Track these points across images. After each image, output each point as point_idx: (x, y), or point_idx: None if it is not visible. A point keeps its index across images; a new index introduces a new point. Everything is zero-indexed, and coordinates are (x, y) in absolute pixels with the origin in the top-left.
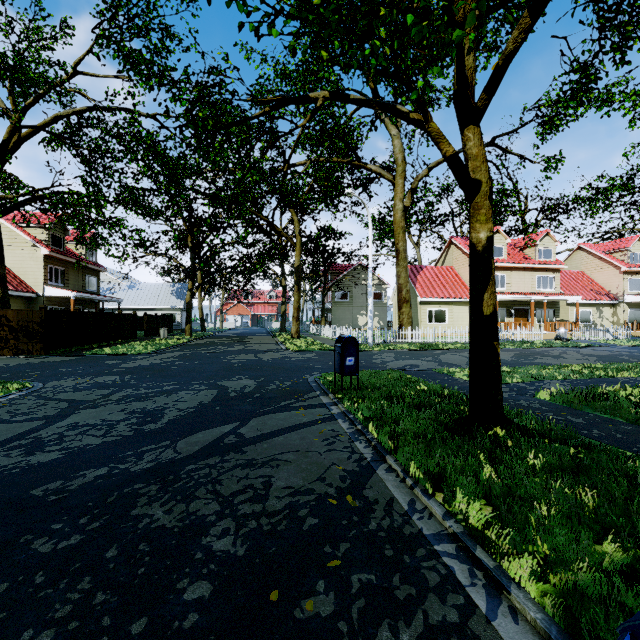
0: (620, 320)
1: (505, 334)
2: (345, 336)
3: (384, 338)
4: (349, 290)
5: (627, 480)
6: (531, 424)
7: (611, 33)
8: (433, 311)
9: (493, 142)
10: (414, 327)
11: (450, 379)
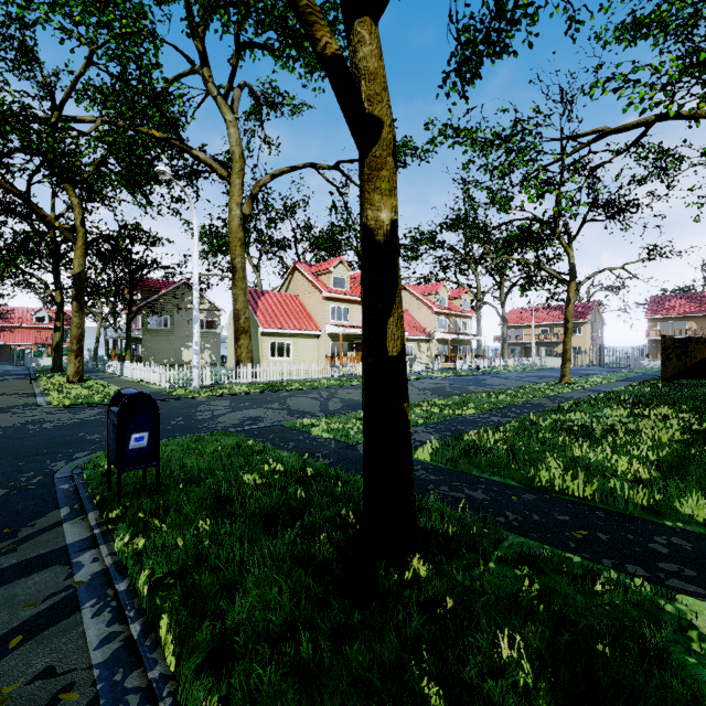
0: (433, 354)
1: (349, 369)
2: (129, 392)
3: (217, 378)
4: (169, 315)
5: (637, 647)
6: (453, 533)
7: None
8: (277, 344)
9: (338, 166)
10: (255, 363)
11: (307, 439)
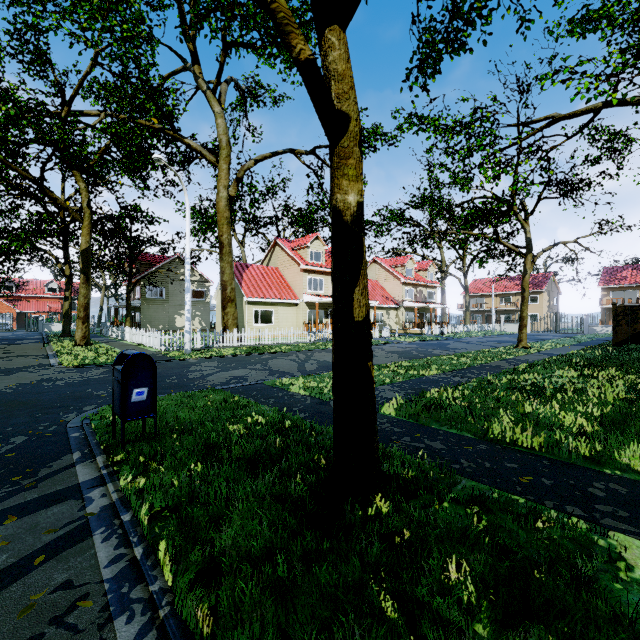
0: (400, 321)
1: (324, 334)
2: (131, 353)
3: (206, 342)
4: (164, 286)
5: (570, 574)
6: (412, 476)
7: (466, 1)
8: (259, 312)
9: (314, 151)
10: (240, 328)
11: (286, 395)
